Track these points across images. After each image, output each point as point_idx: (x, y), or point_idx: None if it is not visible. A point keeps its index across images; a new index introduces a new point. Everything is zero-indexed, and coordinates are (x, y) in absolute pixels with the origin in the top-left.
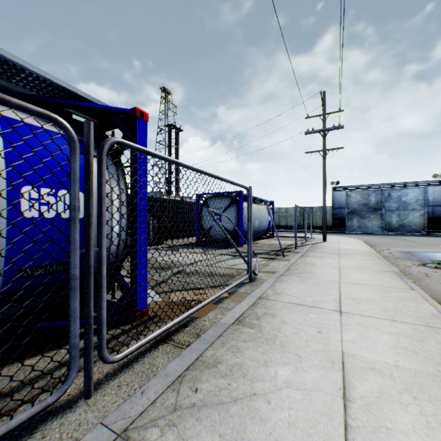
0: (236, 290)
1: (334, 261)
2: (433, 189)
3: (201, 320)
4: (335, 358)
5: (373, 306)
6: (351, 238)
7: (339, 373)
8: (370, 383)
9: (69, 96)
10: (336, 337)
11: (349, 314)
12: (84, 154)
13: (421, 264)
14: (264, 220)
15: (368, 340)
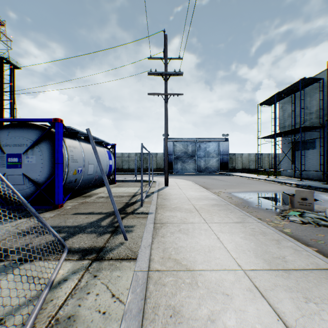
0: None
1: (212, 238)
2: (223, 143)
3: None
4: None
5: None
6: (184, 180)
7: None
8: None
9: None
10: None
11: None
12: None
13: (278, 215)
14: (103, 164)
15: None
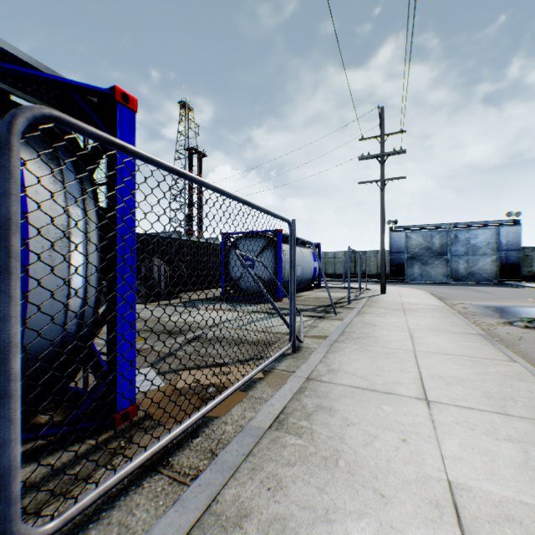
0: (274, 366)
1: (400, 320)
2: (506, 230)
3: (220, 421)
4: (440, 497)
5: (470, 389)
6: (413, 289)
7: (455, 534)
8: None
9: None
10: (432, 449)
11: (441, 405)
12: None
13: (506, 322)
14: (308, 266)
15: (482, 453)
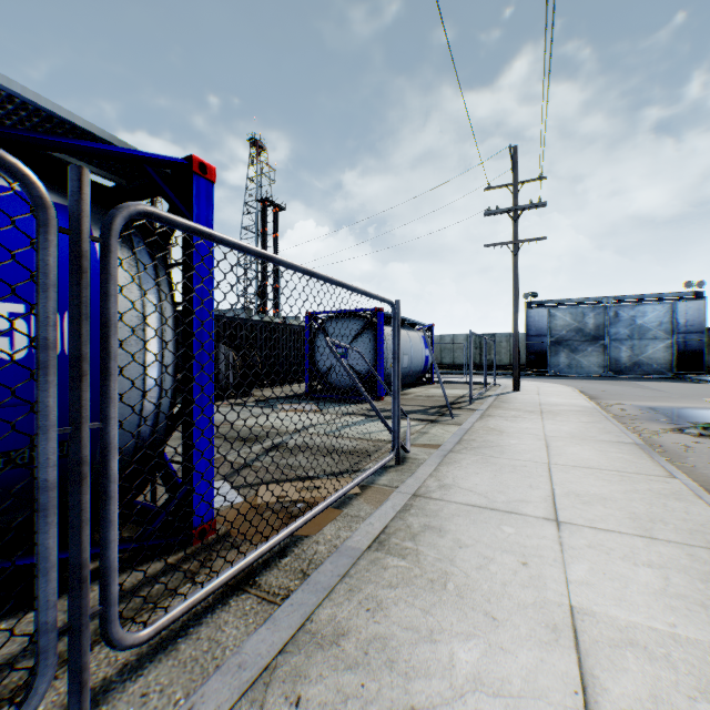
0: (374, 480)
1: (535, 425)
2: (685, 305)
3: (311, 541)
4: (559, 621)
5: (613, 509)
6: (557, 385)
7: (570, 656)
8: (632, 677)
9: (62, 130)
10: (556, 574)
11: (573, 526)
12: (69, 233)
13: (676, 429)
14: (418, 355)
15: (615, 579)
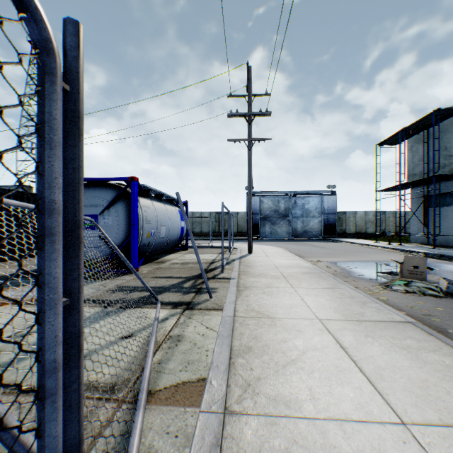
0: None
1: (296, 299)
2: (328, 198)
3: None
4: None
5: None
6: (273, 247)
7: None
8: None
9: None
10: None
11: None
12: None
13: (381, 285)
14: (175, 226)
15: None
